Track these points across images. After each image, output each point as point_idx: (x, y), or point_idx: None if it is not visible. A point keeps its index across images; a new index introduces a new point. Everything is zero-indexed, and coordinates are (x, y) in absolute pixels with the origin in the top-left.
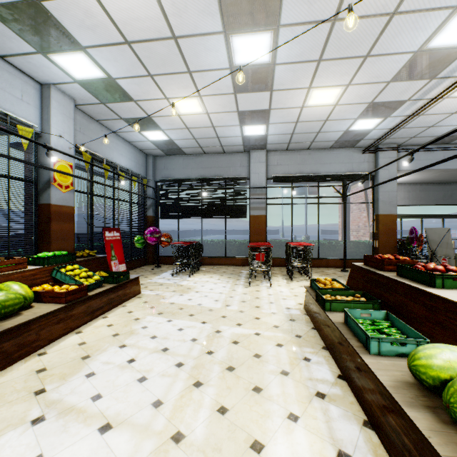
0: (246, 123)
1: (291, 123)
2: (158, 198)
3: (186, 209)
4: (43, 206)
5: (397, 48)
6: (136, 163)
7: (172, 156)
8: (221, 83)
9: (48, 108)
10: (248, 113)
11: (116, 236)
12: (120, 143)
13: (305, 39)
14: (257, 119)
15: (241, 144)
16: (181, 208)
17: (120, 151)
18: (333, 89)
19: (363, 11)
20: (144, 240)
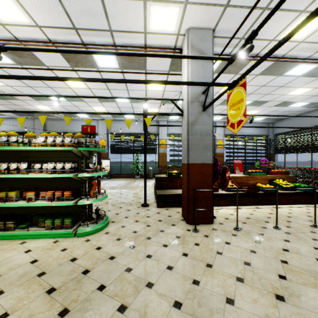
0: (287, 105)
1: (313, 97)
2: (268, 144)
3: (286, 148)
4: (215, 153)
5: (287, 81)
6: (258, 130)
7: (280, 120)
8: (250, 107)
9: (216, 128)
10: (278, 105)
11: (239, 162)
12: (247, 125)
13: (251, 97)
14: (288, 103)
15: (308, 108)
16: (283, 148)
17: (247, 128)
18: (296, 90)
19: (253, 90)
20: (259, 164)
